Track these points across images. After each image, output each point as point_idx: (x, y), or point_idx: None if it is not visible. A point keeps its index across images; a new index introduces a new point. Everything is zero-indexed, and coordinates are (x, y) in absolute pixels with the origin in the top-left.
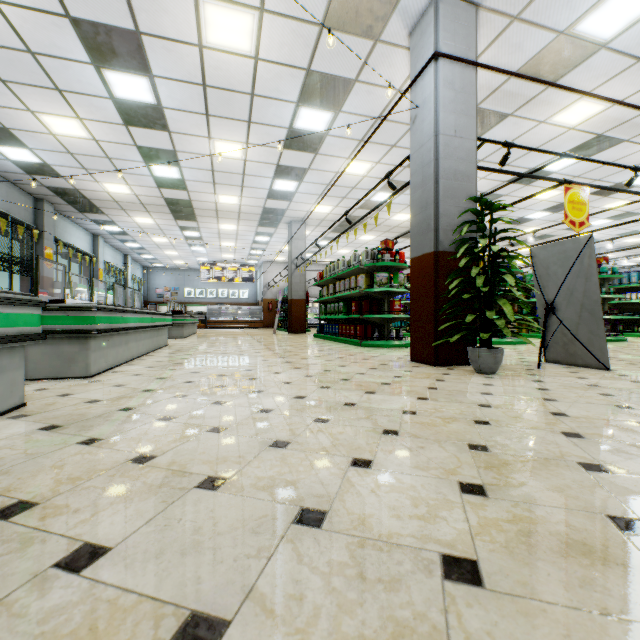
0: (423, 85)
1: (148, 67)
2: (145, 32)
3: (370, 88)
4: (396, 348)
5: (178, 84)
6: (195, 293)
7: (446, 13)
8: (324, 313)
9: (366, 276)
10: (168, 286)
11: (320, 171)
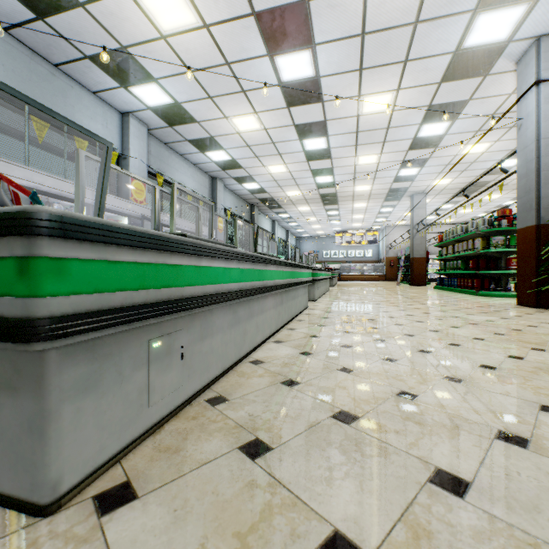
0: (526, 103)
1: (326, 133)
2: (329, 119)
3: (483, 100)
4: (512, 298)
5: (341, 135)
6: (330, 254)
7: (547, 48)
8: (443, 269)
9: (482, 239)
10: (311, 250)
11: (439, 157)
